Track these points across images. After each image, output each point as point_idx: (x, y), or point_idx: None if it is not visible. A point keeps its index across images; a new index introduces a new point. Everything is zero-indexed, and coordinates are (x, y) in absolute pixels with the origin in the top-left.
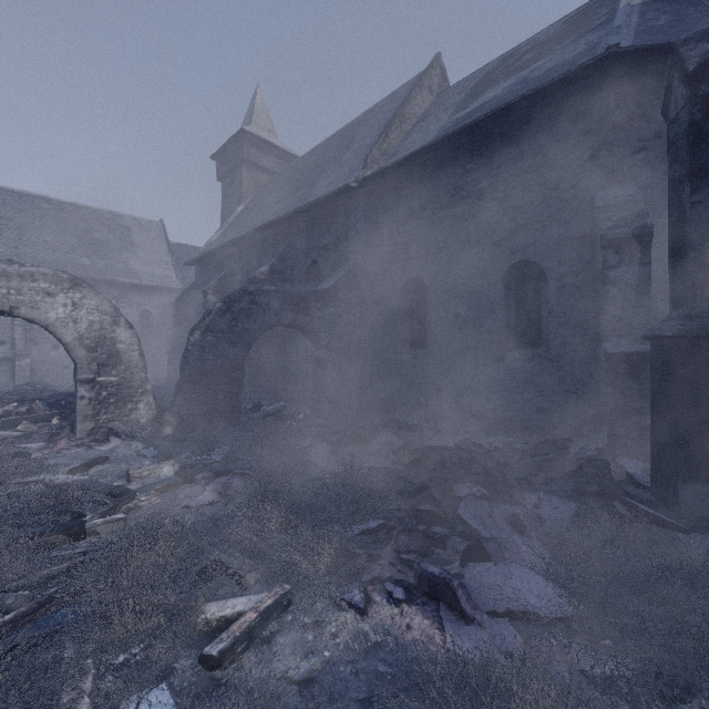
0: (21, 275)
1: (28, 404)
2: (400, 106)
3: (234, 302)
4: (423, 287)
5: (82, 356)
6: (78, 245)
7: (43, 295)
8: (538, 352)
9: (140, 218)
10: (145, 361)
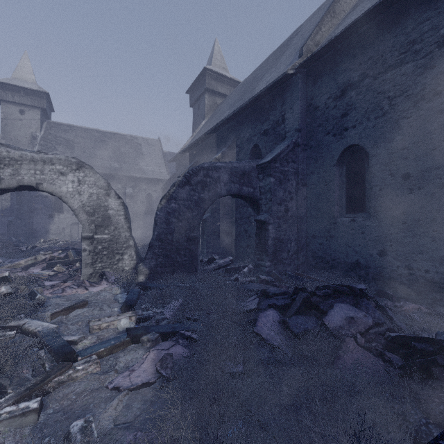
0: (44, 160)
1: (66, 252)
2: (330, 4)
3: (192, 176)
4: (362, 153)
5: (84, 219)
6: (113, 156)
7: (58, 174)
8: None
9: (147, 138)
10: (129, 223)
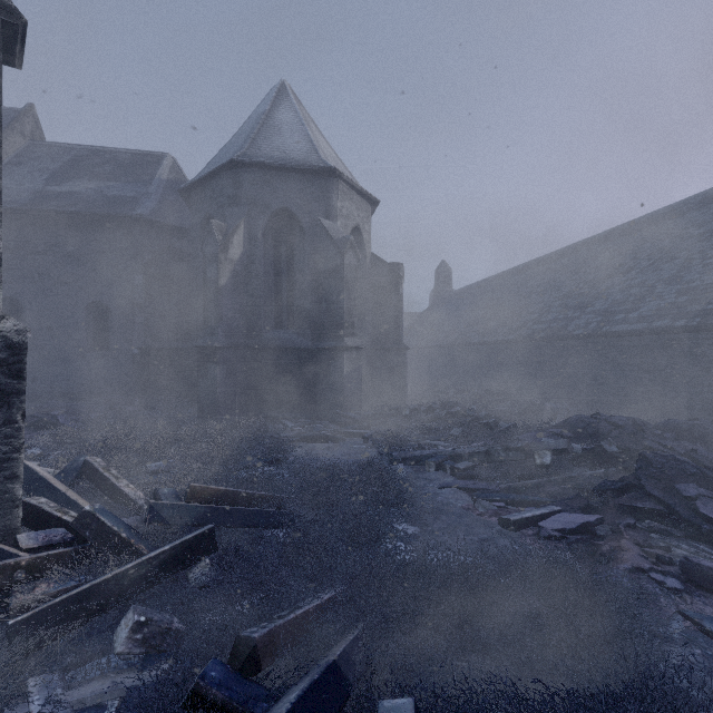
0: None
1: None
2: None
3: None
4: (19, 305)
5: None
6: None
7: None
8: (107, 353)
9: None
10: None
